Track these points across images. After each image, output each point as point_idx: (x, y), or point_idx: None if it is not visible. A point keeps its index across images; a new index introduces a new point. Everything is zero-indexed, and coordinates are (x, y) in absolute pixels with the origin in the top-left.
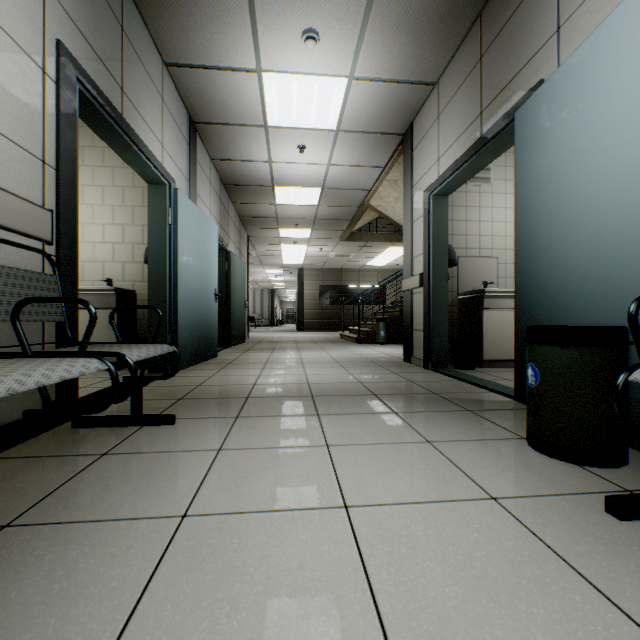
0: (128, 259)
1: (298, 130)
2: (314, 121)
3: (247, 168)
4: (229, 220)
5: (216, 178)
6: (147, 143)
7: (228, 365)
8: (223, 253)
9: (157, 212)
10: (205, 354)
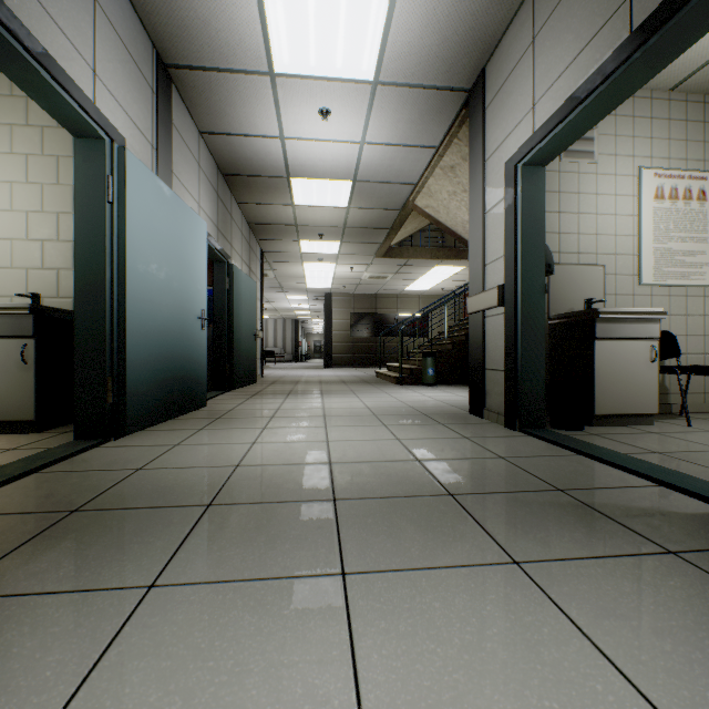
0: (65, 264)
1: (319, 81)
2: (342, 64)
3: (251, 148)
4: (232, 224)
5: (210, 162)
6: (52, 51)
7: (214, 422)
8: (223, 266)
9: (89, 183)
10: (182, 405)
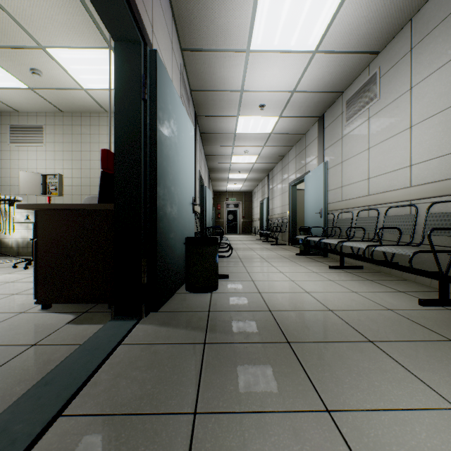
0: None
1: None
2: None
3: None
4: None
5: None
6: None
7: None
8: None
9: None
10: None
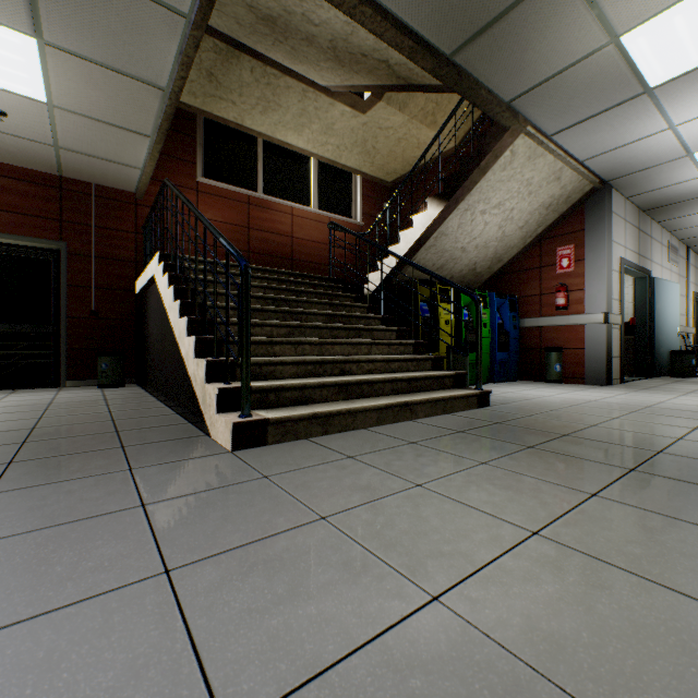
0: None
1: None
2: None
3: None
4: None
5: None
6: None
7: None
8: None
9: None
10: None
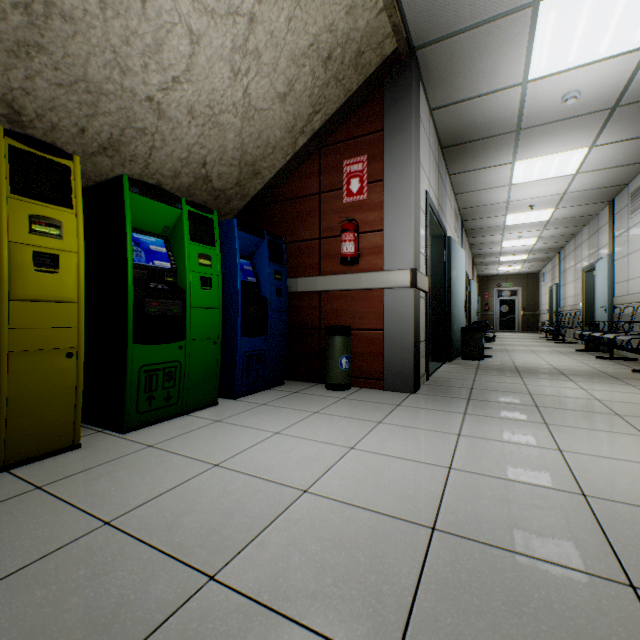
0: None
1: None
2: (584, 2)
3: None
4: None
5: None
6: None
7: None
8: None
9: None
10: None
